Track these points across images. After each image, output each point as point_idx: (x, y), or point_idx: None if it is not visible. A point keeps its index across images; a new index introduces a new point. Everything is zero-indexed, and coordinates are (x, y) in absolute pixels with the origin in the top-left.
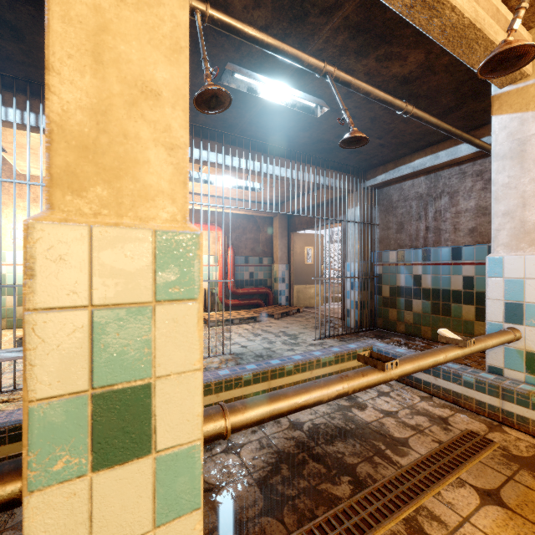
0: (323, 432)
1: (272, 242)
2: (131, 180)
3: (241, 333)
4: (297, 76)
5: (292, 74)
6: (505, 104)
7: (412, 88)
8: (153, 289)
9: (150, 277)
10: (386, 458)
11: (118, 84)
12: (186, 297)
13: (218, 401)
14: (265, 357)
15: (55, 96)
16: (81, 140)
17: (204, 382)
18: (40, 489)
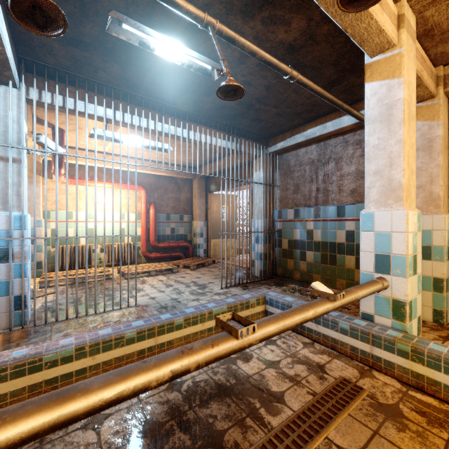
0: (201, 391)
1: (192, 201)
2: None
3: (154, 285)
4: (188, 34)
5: (183, 31)
6: (375, 72)
7: (298, 57)
8: None
9: None
10: (258, 419)
11: None
12: None
13: (94, 364)
14: (169, 308)
15: None
16: None
17: (76, 345)
18: None
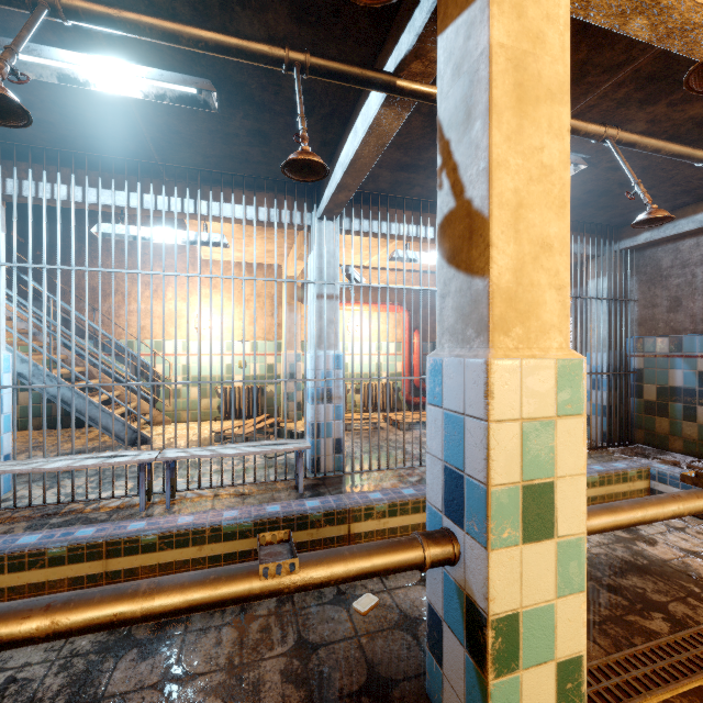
0: (606, 563)
1: None
2: (535, 319)
3: None
4: None
5: None
6: None
7: None
8: (555, 406)
9: (553, 397)
10: None
11: (527, 245)
12: (575, 413)
13: None
14: None
15: (495, 264)
16: (508, 293)
17: None
18: (496, 549)
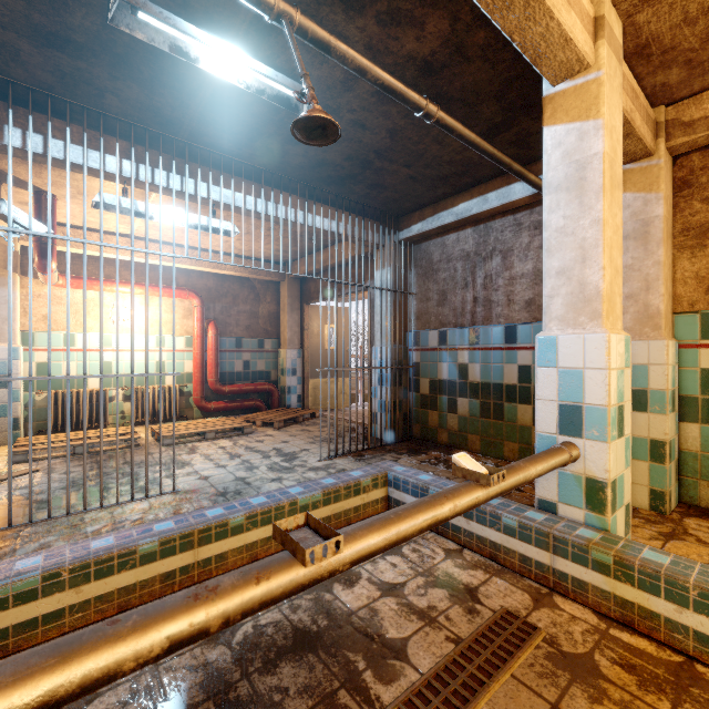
0: (266, 644)
1: (278, 317)
2: None
3: (210, 455)
4: (255, 35)
5: (246, 31)
6: (560, 109)
7: (440, 83)
8: None
9: None
10: (360, 691)
11: None
12: None
13: (80, 601)
14: (230, 495)
15: None
16: None
17: (45, 570)
18: None
